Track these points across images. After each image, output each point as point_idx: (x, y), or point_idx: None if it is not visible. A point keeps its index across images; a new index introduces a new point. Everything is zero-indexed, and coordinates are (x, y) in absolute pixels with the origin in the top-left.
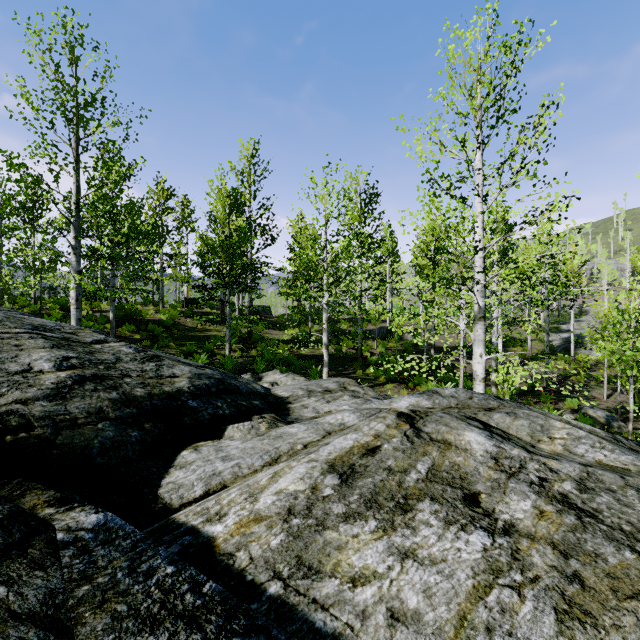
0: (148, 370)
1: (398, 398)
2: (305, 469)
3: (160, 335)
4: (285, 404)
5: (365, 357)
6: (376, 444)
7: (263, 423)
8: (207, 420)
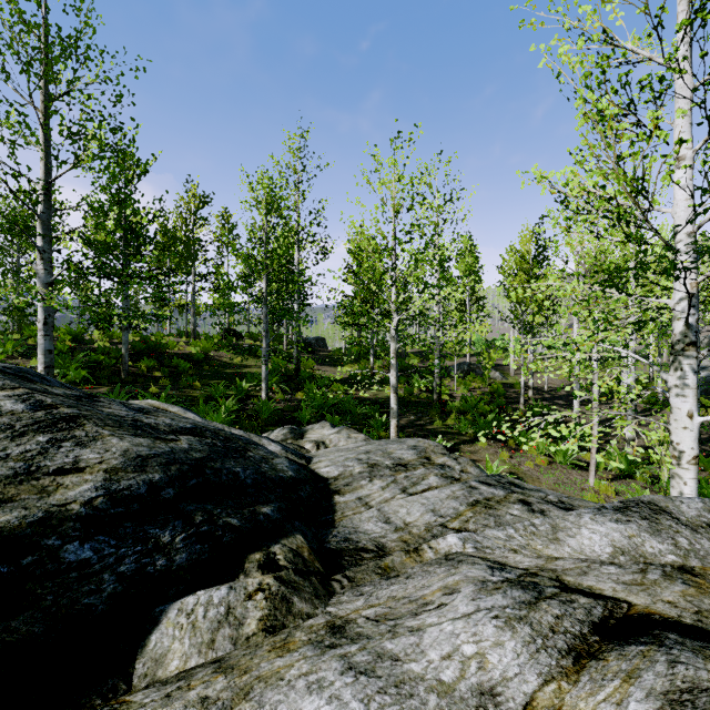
0: (11, 456)
1: (568, 518)
2: None
3: (185, 372)
4: (329, 495)
5: (443, 401)
6: None
7: (257, 598)
8: (106, 601)
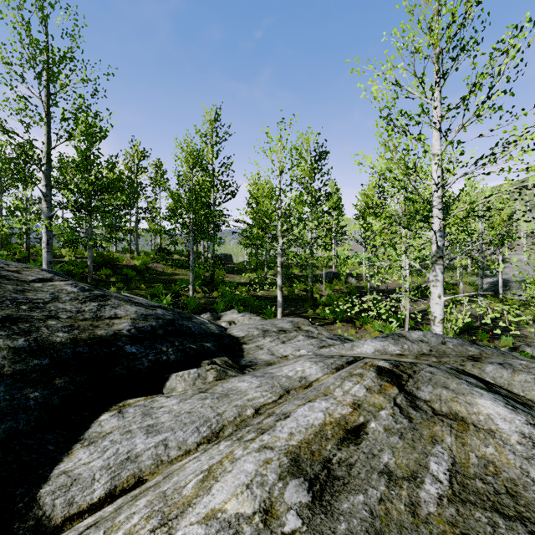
0: (86, 310)
1: (360, 342)
2: (254, 465)
3: (133, 278)
4: (240, 344)
5: (315, 298)
6: (358, 421)
7: (211, 371)
8: (146, 368)
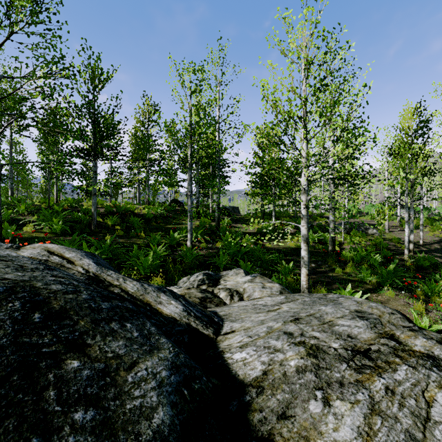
0: None
1: None
2: None
3: (136, 226)
4: None
5: (336, 252)
6: None
7: None
8: None
